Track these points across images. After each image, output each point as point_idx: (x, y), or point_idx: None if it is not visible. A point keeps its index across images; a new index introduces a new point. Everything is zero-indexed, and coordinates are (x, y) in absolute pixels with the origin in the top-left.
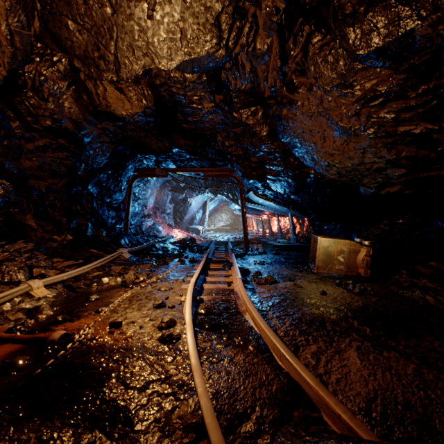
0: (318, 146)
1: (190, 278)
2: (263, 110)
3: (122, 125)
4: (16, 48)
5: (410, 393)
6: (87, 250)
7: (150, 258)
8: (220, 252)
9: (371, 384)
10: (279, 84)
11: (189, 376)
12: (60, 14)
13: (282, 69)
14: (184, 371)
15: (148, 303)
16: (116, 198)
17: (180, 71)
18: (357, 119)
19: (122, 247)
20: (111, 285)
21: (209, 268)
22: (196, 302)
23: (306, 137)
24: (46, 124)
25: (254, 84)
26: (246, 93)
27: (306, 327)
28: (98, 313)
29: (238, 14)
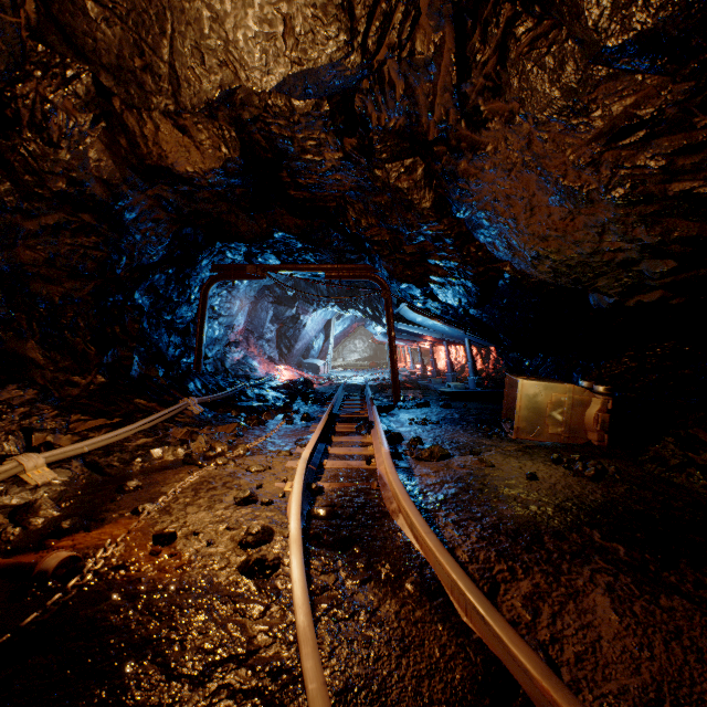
0: (520, 223)
1: (301, 449)
2: (425, 164)
3: (188, 191)
4: None
5: None
6: (130, 401)
7: (236, 413)
8: (352, 404)
9: (646, 669)
10: (453, 116)
11: (293, 650)
12: None
13: (459, 88)
14: (283, 638)
15: (226, 495)
16: (181, 314)
17: (284, 96)
18: (594, 172)
19: (190, 395)
20: (166, 461)
21: (335, 431)
22: (311, 494)
23: (500, 208)
24: (58, 188)
25: (411, 117)
26: (397, 134)
27: (509, 544)
28: (137, 514)
29: None
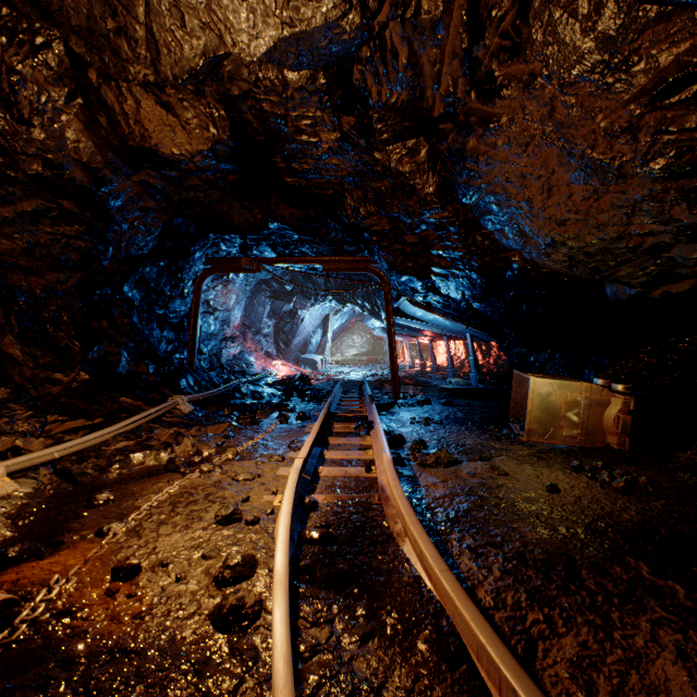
0: (535, 205)
1: (295, 453)
2: (429, 145)
3: (177, 177)
4: None
5: None
6: (115, 400)
7: (228, 412)
8: (350, 401)
9: None
10: (462, 87)
11: None
12: None
13: (470, 52)
14: None
15: (207, 511)
16: (175, 308)
17: (276, 68)
18: (630, 140)
19: (181, 392)
20: (147, 467)
21: (332, 432)
22: (303, 510)
23: (513, 190)
24: (33, 170)
25: (415, 91)
26: (399, 111)
27: (541, 582)
28: (101, 536)
29: None
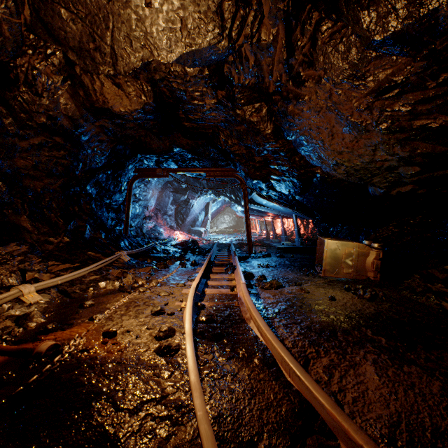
0: (325, 143)
1: (191, 282)
2: (267, 107)
3: (121, 123)
4: (5, 38)
5: (438, 416)
6: (85, 253)
7: (150, 261)
8: (222, 255)
9: (393, 405)
10: (284, 78)
11: (188, 395)
12: (52, 2)
13: (288, 61)
14: (182, 389)
15: (146, 309)
16: (116, 199)
17: (181, 65)
18: (369, 113)
19: (121, 249)
20: (108, 290)
21: (212, 272)
22: (197, 309)
23: (313, 134)
24: (41, 121)
25: (259, 78)
26: (250, 88)
27: (316, 337)
28: (92, 320)
29: (242, 2)
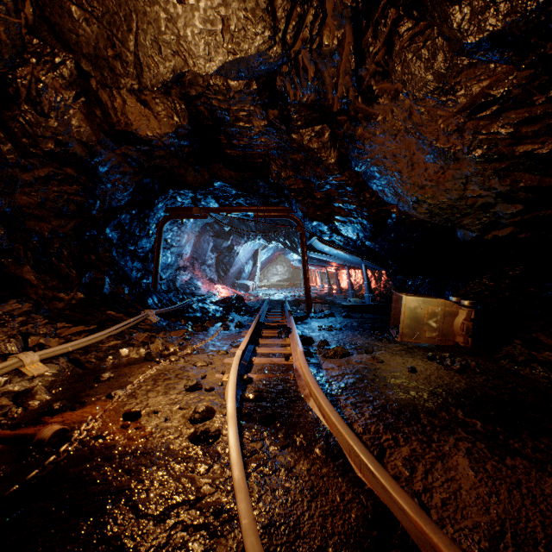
0: (403, 175)
1: (235, 349)
2: (331, 130)
3: (148, 150)
4: (1, 42)
5: None
6: (103, 312)
7: (184, 322)
8: (274, 315)
9: (494, 510)
10: (352, 93)
11: (230, 496)
12: None
13: (356, 72)
14: (223, 488)
15: (178, 384)
16: (142, 245)
17: (222, 78)
18: (459, 137)
19: (149, 308)
20: (131, 358)
21: (261, 336)
22: (243, 383)
23: (388, 164)
24: (48, 148)
25: (320, 94)
26: (309, 107)
27: (394, 420)
28: (111, 398)
29: None
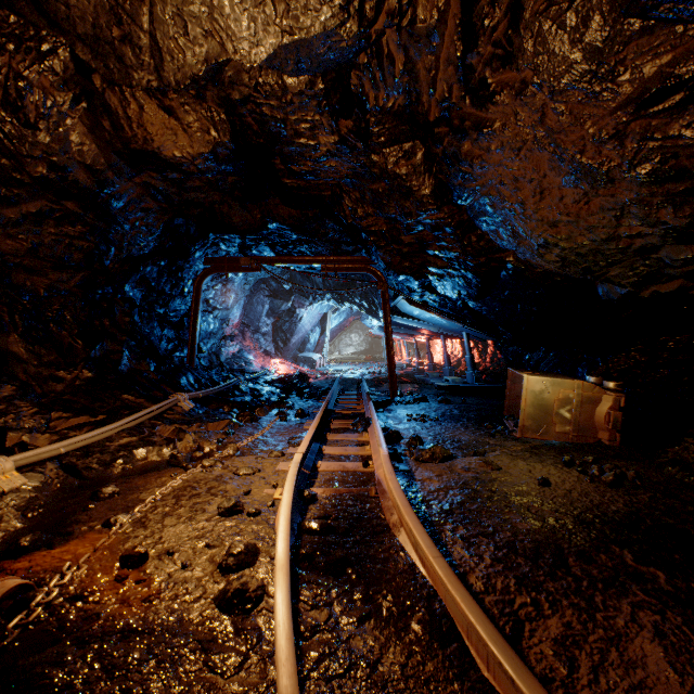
0: (527, 207)
1: (294, 449)
2: (425, 148)
3: (178, 178)
4: None
5: None
6: (117, 397)
7: (228, 409)
8: (348, 399)
9: None
10: (457, 93)
11: None
12: None
13: (464, 59)
14: None
15: (209, 504)
16: (175, 307)
17: (276, 73)
18: (618, 146)
19: (182, 390)
20: (150, 462)
21: (330, 429)
22: (302, 503)
23: (507, 193)
24: (38, 173)
25: (411, 96)
26: (395, 115)
27: (529, 568)
28: (108, 527)
29: None
